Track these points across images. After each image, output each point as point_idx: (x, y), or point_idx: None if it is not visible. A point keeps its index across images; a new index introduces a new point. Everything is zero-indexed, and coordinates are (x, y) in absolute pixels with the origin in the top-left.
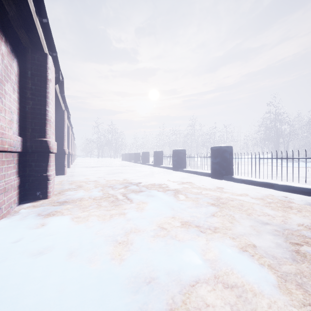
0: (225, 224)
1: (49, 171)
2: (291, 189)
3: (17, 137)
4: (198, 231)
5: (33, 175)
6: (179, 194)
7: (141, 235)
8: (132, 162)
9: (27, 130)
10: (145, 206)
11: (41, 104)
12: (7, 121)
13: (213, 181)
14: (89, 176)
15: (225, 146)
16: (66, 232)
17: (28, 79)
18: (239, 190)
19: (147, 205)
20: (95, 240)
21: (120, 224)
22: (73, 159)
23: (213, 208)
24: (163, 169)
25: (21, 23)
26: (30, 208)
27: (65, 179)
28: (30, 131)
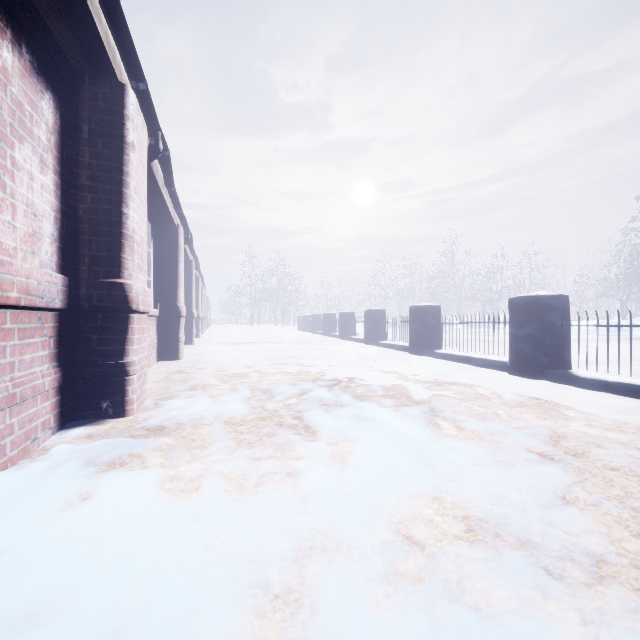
0: (620, 544)
1: (130, 355)
2: None
3: (52, 275)
4: (536, 570)
5: (94, 363)
6: (438, 417)
7: (344, 569)
8: (318, 334)
9: (81, 261)
10: (351, 453)
11: (111, 201)
12: (21, 235)
13: (517, 381)
14: (227, 363)
15: (550, 295)
16: (130, 533)
17: (84, 144)
18: (605, 413)
19: (357, 450)
20: (200, 579)
21: (283, 515)
22: (202, 326)
23: (553, 471)
24: (385, 350)
25: (56, 2)
26: (79, 442)
27: (177, 369)
28: (87, 263)
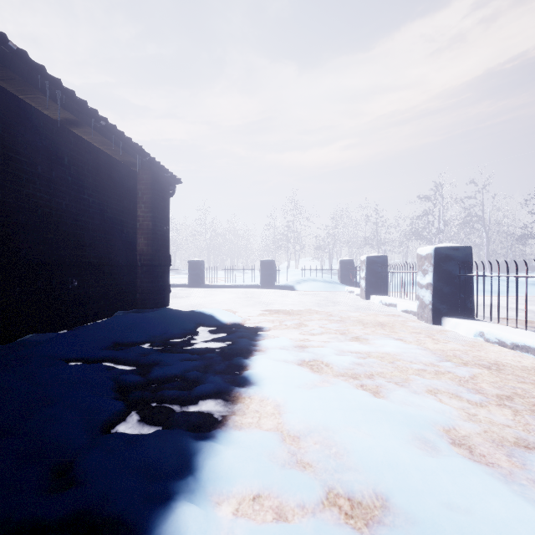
0: None
1: None
2: (176, 285)
3: None
4: None
5: None
6: None
7: None
8: None
9: None
10: None
11: None
12: None
13: None
14: None
15: None
16: None
17: None
18: None
19: None
20: None
21: None
22: None
23: None
24: None
25: None
26: None
27: None
28: None
